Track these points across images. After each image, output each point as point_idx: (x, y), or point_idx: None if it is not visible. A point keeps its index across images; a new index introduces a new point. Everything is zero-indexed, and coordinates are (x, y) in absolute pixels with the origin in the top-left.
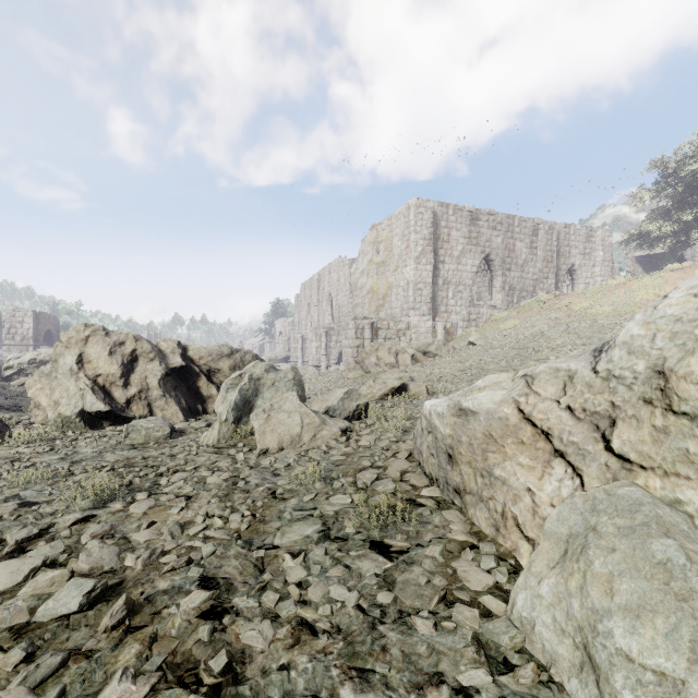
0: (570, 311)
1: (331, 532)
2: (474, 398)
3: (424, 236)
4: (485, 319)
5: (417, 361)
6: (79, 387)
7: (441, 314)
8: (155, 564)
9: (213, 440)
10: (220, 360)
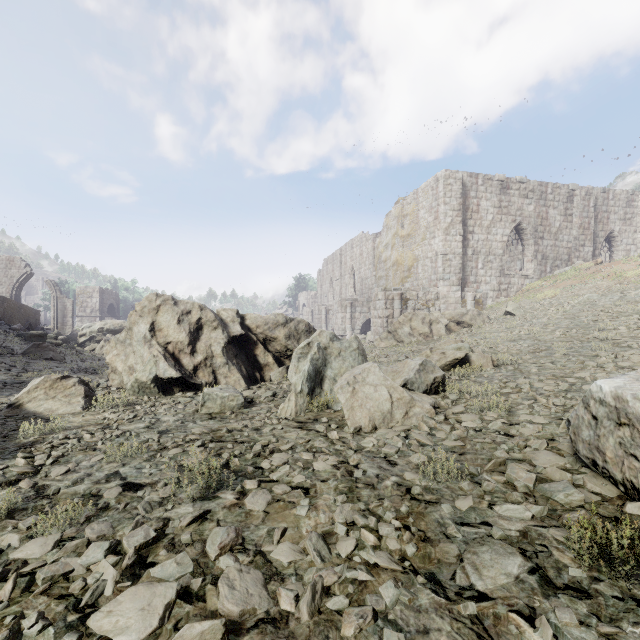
0: (621, 278)
1: (546, 573)
2: None
3: (453, 207)
4: (516, 288)
5: (450, 331)
6: (152, 354)
7: (470, 284)
8: (323, 611)
9: (290, 412)
10: (276, 329)
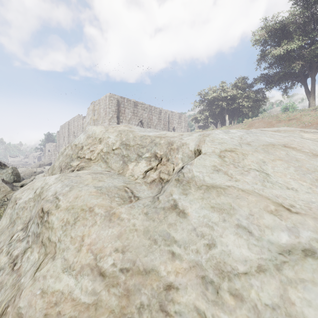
0: None
1: None
2: (38, 175)
3: (113, 110)
4: None
5: None
6: None
7: None
8: None
9: None
10: None
